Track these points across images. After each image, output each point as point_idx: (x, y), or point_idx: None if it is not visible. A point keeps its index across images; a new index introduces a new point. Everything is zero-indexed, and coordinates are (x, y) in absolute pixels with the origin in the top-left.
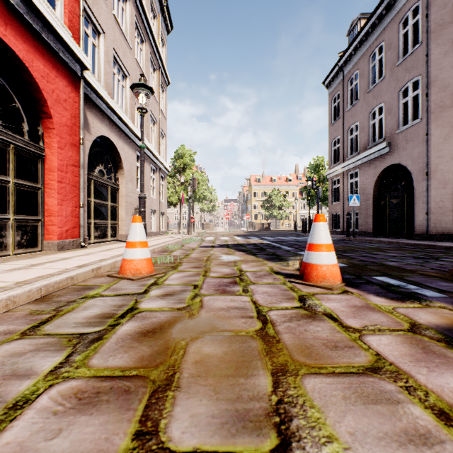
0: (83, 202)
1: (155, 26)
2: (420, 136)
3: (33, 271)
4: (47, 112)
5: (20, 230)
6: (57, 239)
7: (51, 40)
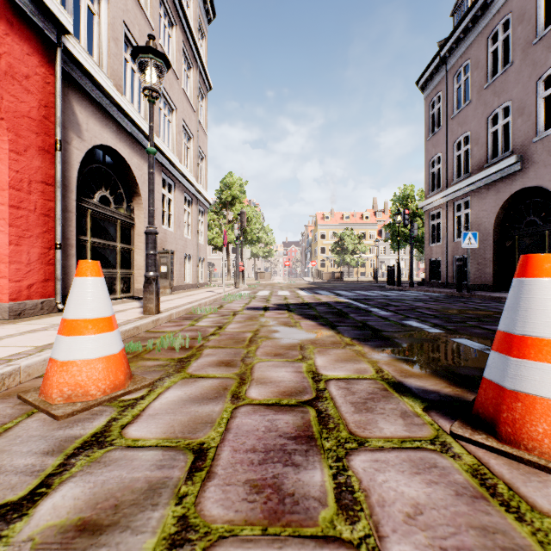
0: (60, 240)
1: (190, 9)
2: None
3: None
4: None
5: None
6: (9, 300)
7: None
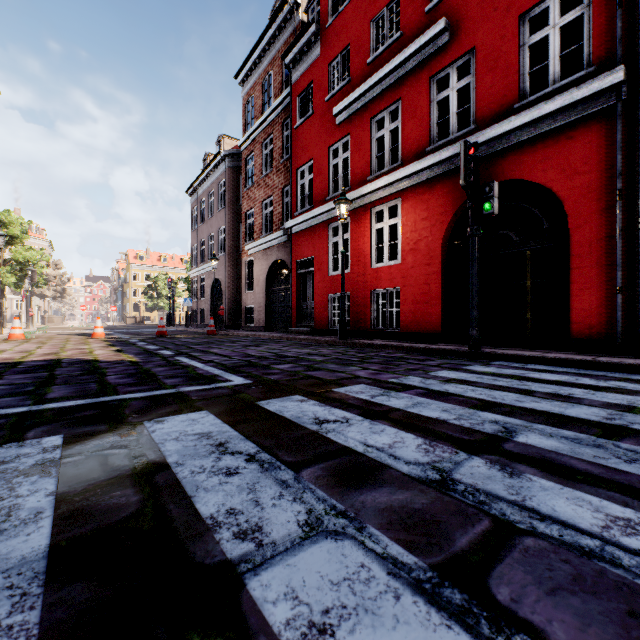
0: None
1: None
2: (224, 264)
3: None
4: None
5: None
6: None
7: None
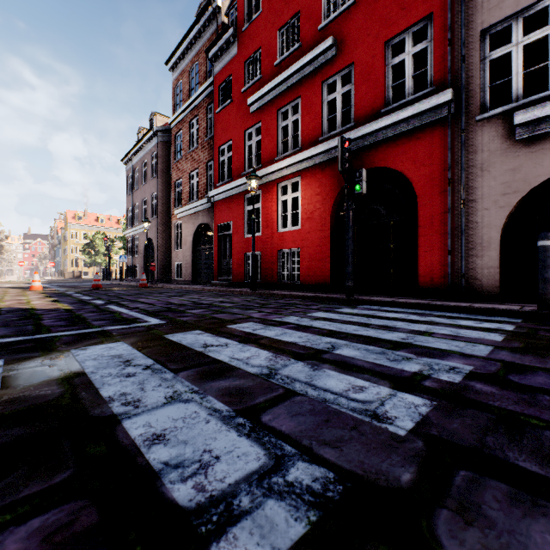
0: None
1: None
2: (156, 226)
3: None
4: None
5: None
6: None
7: None
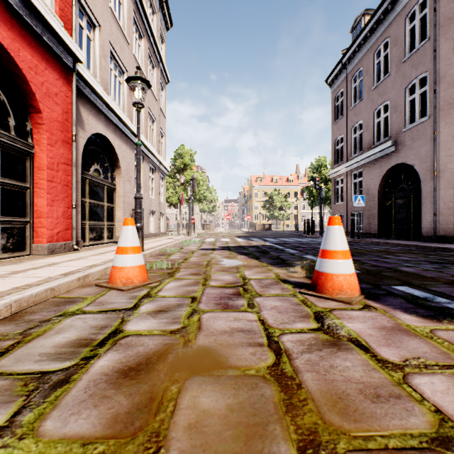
0: (75, 202)
1: (154, 22)
2: (427, 135)
3: (11, 280)
4: (35, 107)
5: (6, 233)
6: (47, 242)
7: (39, 29)
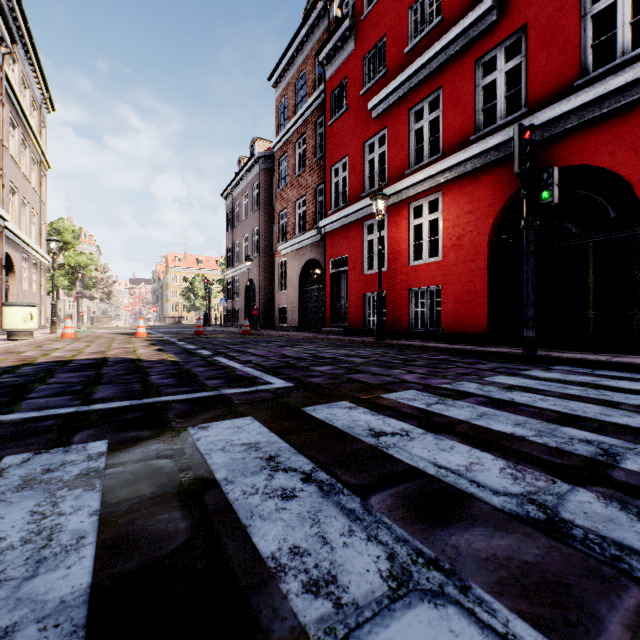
0: None
1: (36, 119)
2: (258, 265)
3: None
4: None
5: None
6: None
7: None
